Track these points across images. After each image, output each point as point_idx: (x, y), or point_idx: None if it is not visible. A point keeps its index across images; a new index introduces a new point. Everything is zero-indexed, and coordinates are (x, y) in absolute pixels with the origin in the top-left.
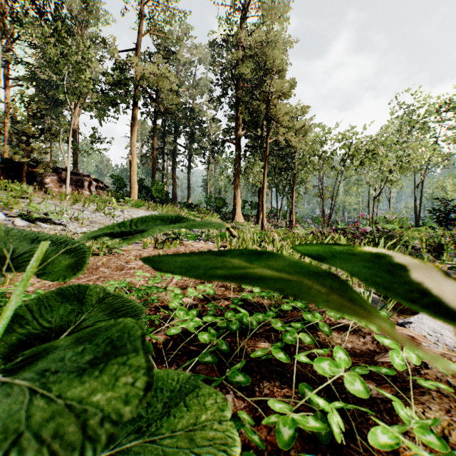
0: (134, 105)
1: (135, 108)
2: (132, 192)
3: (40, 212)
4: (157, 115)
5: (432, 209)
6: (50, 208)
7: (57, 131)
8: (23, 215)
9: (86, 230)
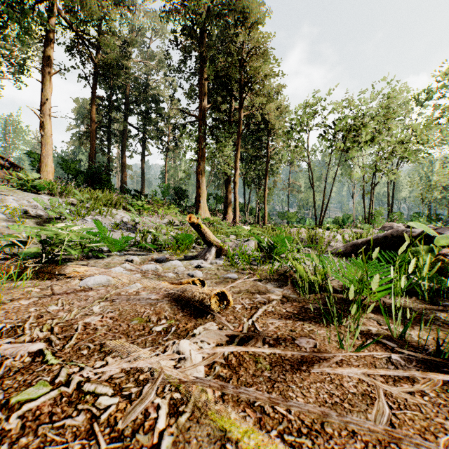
0: (47, 38)
1: (49, 44)
2: (42, 169)
3: None
4: (95, 76)
5: None
6: None
7: None
8: None
9: None
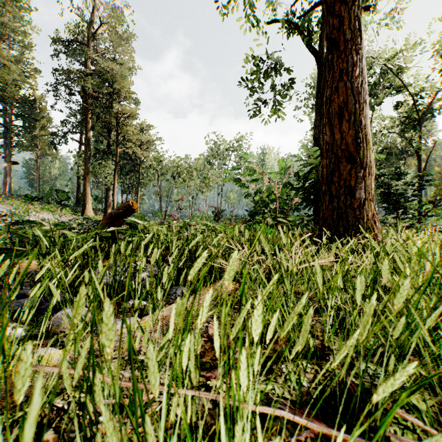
0: None
1: None
2: None
3: None
4: None
5: (213, 211)
6: None
7: None
8: None
9: None
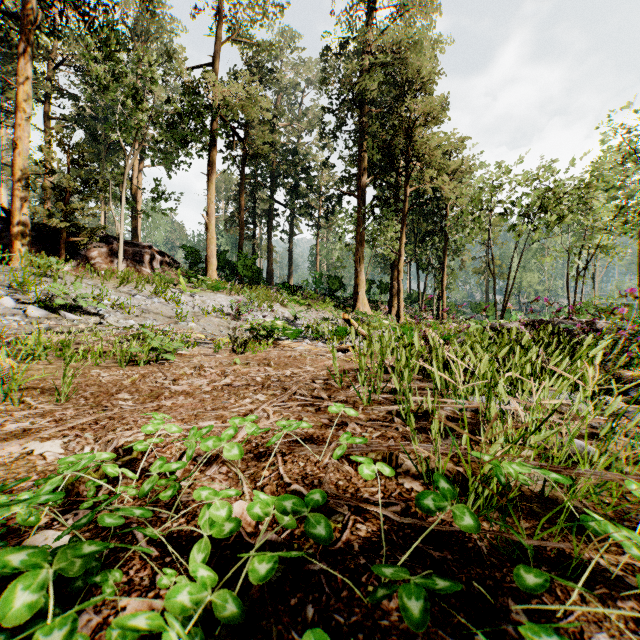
0: (212, 144)
1: (214, 149)
2: (209, 268)
3: (70, 297)
4: (245, 159)
5: None
6: (86, 291)
7: (106, 184)
8: (42, 301)
9: (134, 323)
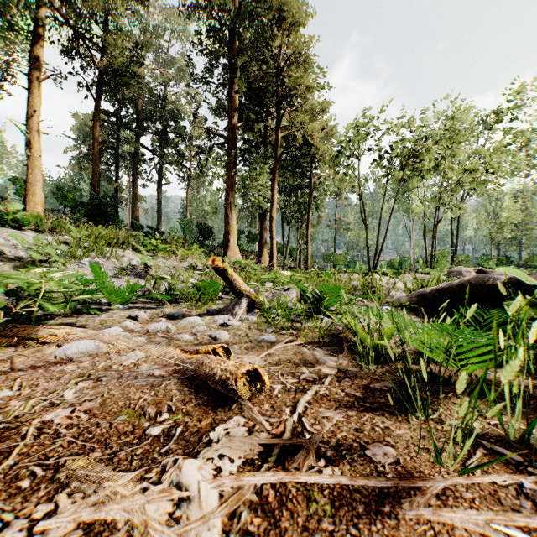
0: (35, 34)
1: (38, 41)
2: (29, 199)
3: None
4: (99, 85)
5: None
6: None
7: None
8: None
9: None
